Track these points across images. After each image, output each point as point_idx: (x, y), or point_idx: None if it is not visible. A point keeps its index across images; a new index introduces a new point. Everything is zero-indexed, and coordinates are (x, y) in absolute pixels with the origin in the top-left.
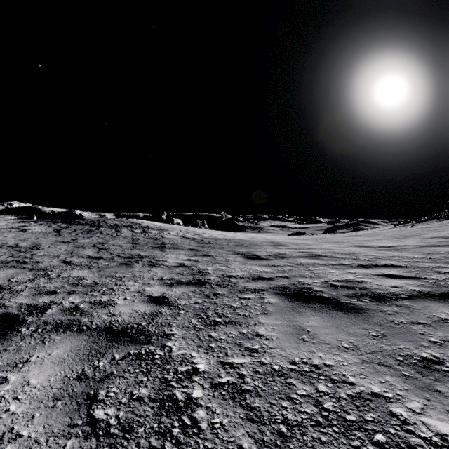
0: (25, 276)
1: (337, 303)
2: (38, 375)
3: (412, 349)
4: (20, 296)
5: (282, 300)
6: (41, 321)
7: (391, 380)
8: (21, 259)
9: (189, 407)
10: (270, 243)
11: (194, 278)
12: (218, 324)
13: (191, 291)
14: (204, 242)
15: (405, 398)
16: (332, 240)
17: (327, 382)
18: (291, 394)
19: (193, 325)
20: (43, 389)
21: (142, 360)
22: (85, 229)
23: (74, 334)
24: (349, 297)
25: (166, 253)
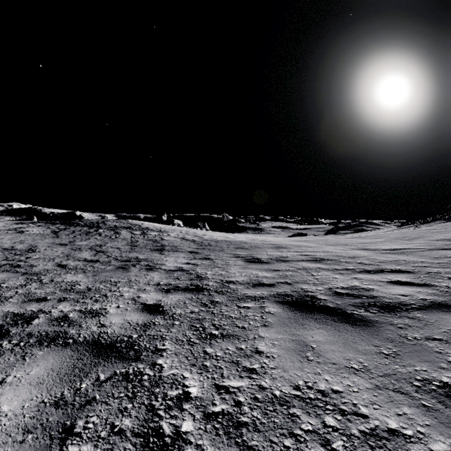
0: (17, 281)
1: (343, 314)
2: (12, 400)
3: (430, 372)
4: (8, 303)
5: (284, 310)
6: (25, 333)
7: (410, 412)
8: (15, 262)
9: (176, 444)
10: (271, 246)
11: (192, 283)
12: (215, 338)
13: (187, 298)
14: (204, 244)
15: (428, 437)
16: (335, 243)
17: (335, 413)
18: (295, 429)
19: (188, 338)
20: (15, 417)
21: (128, 382)
22: (83, 231)
23: (58, 349)
24: (356, 306)
25: (165, 256)
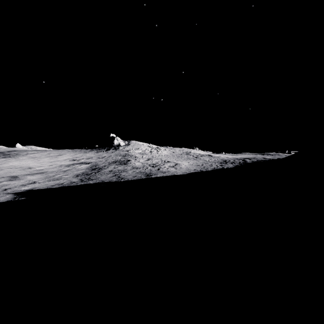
0: None
1: None
2: None
3: None
4: None
5: None
6: None
7: None
8: None
9: None
10: None
11: None
12: None
13: None
14: None
15: None
16: None
17: None
18: None
19: None
20: None
21: None
22: (269, 155)
23: None
24: None
25: None
